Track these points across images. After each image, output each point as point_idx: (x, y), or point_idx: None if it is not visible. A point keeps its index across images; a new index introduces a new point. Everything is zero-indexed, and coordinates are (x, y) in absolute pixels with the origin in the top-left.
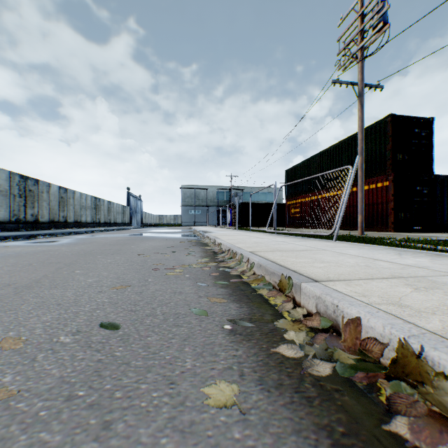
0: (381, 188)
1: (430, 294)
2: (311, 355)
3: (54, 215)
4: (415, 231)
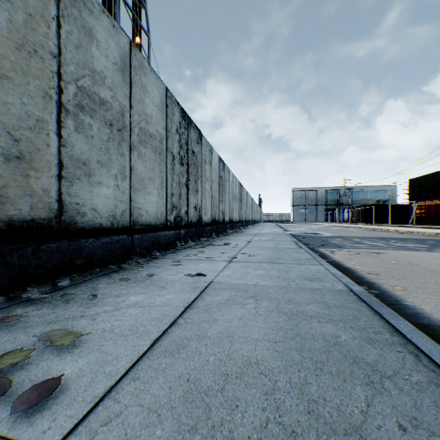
0: None
1: None
2: None
3: (253, 217)
4: None
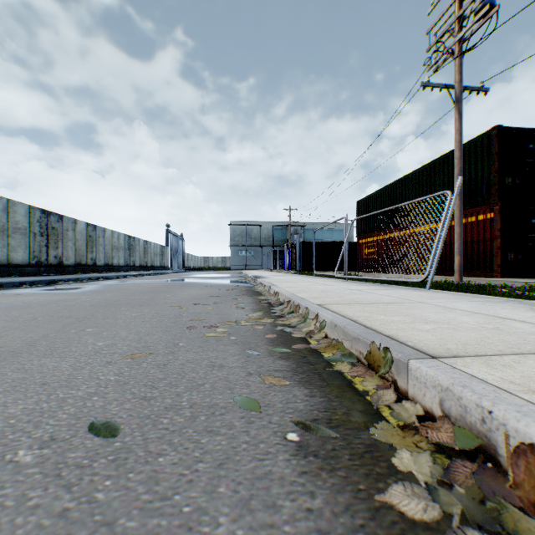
0: (484, 221)
1: None
2: (457, 517)
3: (81, 257)
4: (529, 276)
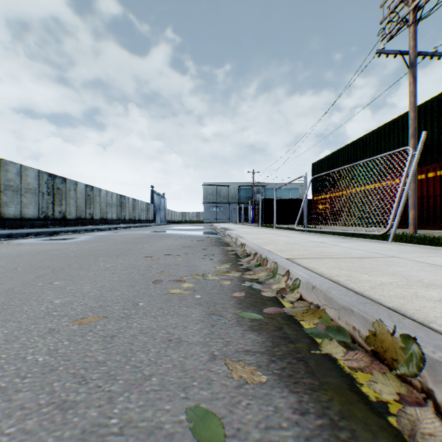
0: (433, 179)
1: None
2: None
3: (81, 213)
4: None
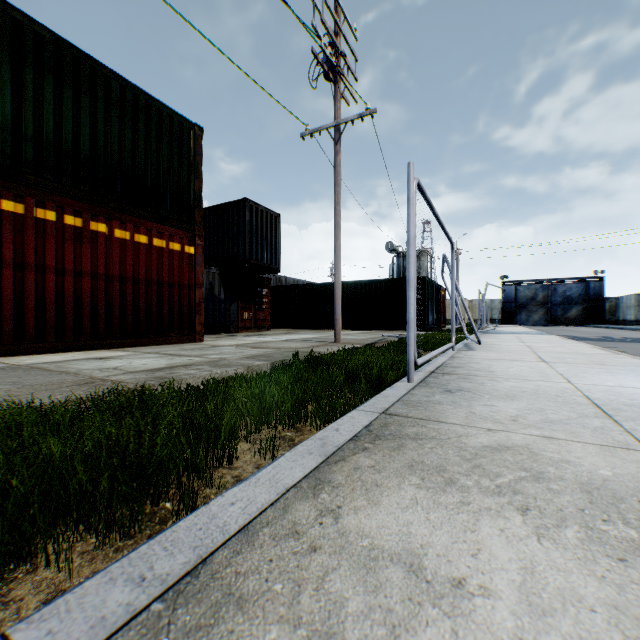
0: (181, 256)
1: (539, 336)
2: None
3: None
4: None
